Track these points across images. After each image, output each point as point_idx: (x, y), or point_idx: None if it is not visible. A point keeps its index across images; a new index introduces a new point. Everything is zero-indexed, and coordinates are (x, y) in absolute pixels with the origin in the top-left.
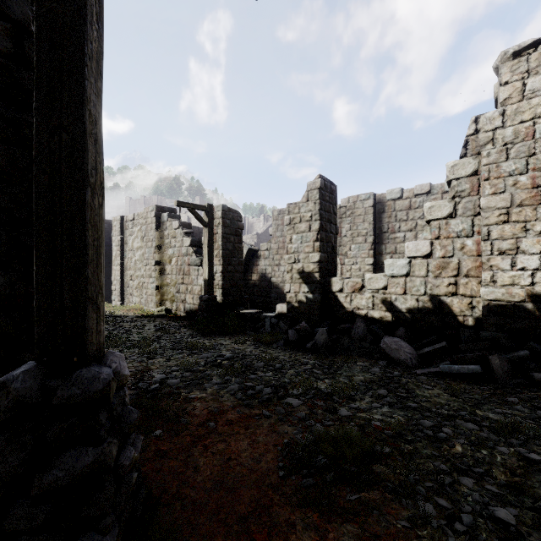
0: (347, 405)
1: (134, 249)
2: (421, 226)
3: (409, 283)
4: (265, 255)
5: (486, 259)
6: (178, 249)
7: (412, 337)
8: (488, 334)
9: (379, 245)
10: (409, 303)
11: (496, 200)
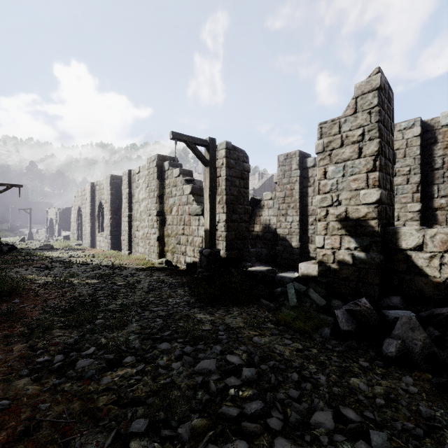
0: None
1: (140, 201)
2: None
3: None
4: (269, 205)
5: None
6: (179, 198)
7: None
8: None
9: (428, 186)
10: None
11: None
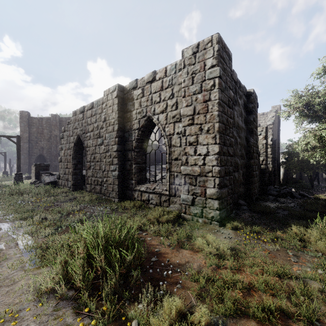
0: None
1: None
2: None
3: None
4: None
5: None
6: None
7: None
8: None
9: None
10: None
11: None
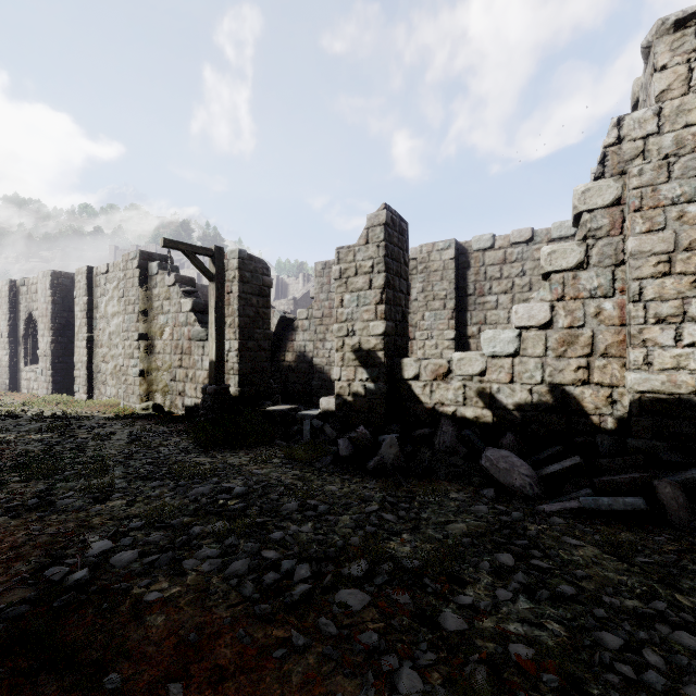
0: (451, 597)
1: (108, 316)
2: (519, 286)
3: (518, 366)
4: (305, 326)
5: (637, 329)
6: (174, 316)
7: (524, 448)
8: (640, 443)
9: (463, 313)
10: (518, 396)
11: (653, 241)
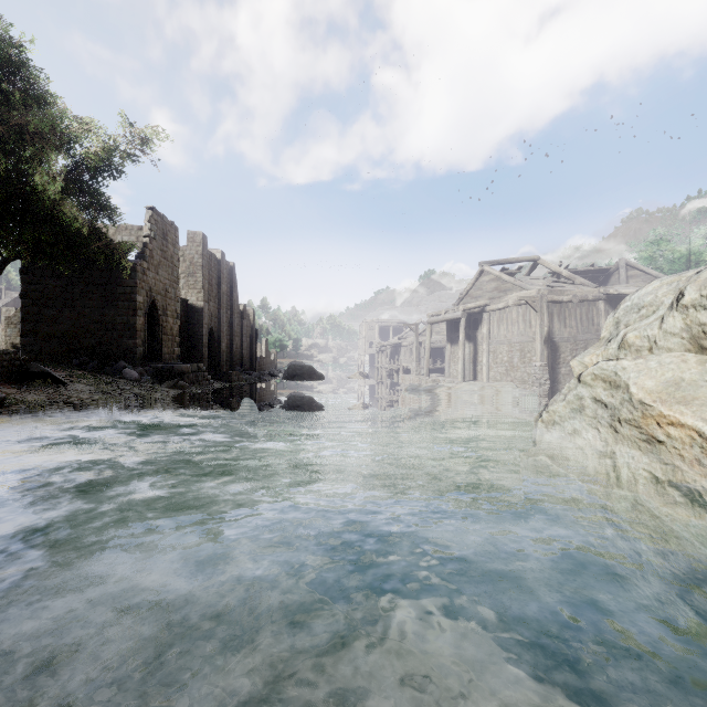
0: None
1: None
2: None
3: None
4: None
5: None
6: None
7: None
8: None
9: None
10: None
11: None
